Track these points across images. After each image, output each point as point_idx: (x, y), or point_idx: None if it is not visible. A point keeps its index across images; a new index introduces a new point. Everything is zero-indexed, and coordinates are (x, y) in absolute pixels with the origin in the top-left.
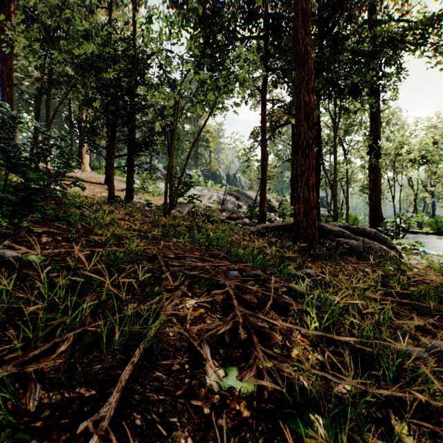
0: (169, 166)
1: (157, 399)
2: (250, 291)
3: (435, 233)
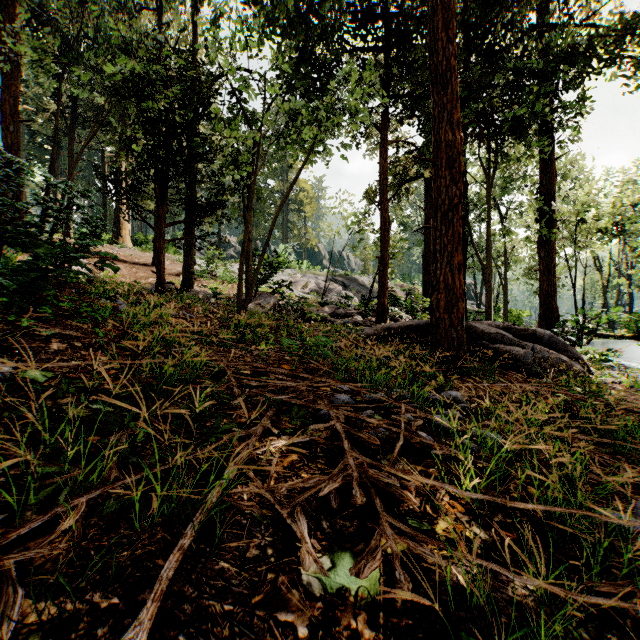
0: (246, 237)
1: (221, 610)
2: (368, 425)
3: (633, 337)
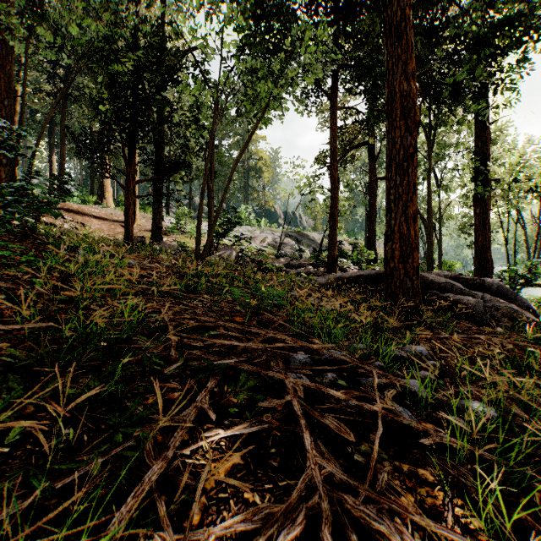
0: (203, 190)
1: None
2: (331, 394)
3: None
